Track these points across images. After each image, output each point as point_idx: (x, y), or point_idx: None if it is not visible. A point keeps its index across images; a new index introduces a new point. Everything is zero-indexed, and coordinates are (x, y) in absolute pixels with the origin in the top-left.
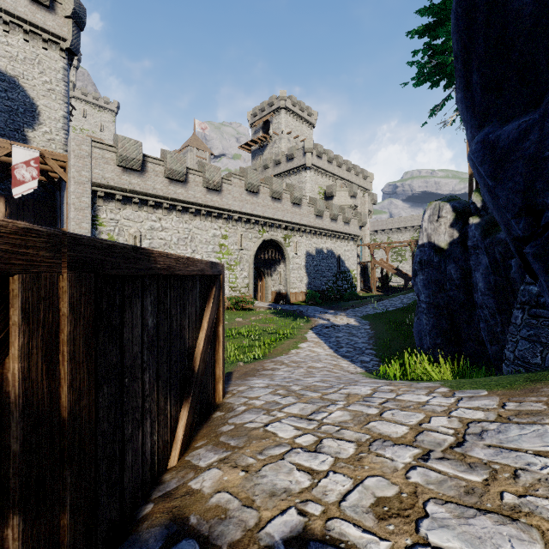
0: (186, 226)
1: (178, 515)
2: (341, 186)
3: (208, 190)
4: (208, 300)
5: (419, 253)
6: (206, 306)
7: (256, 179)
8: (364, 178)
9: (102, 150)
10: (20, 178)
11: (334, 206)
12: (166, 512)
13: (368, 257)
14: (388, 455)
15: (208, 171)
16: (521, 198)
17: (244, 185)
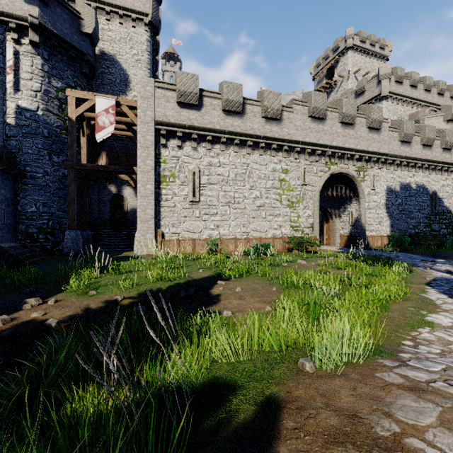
0: (244, 160)
1: None
2: (430, 113)
3: (267, 120)
4: None
5: None
6: None
7: (323, 102)
8: None
9: (164, 89)
10: (101, 125)
11: (428, 127)
12: None
13: None
14: None
15: (267, 99)
16: None
17: (307, 112)
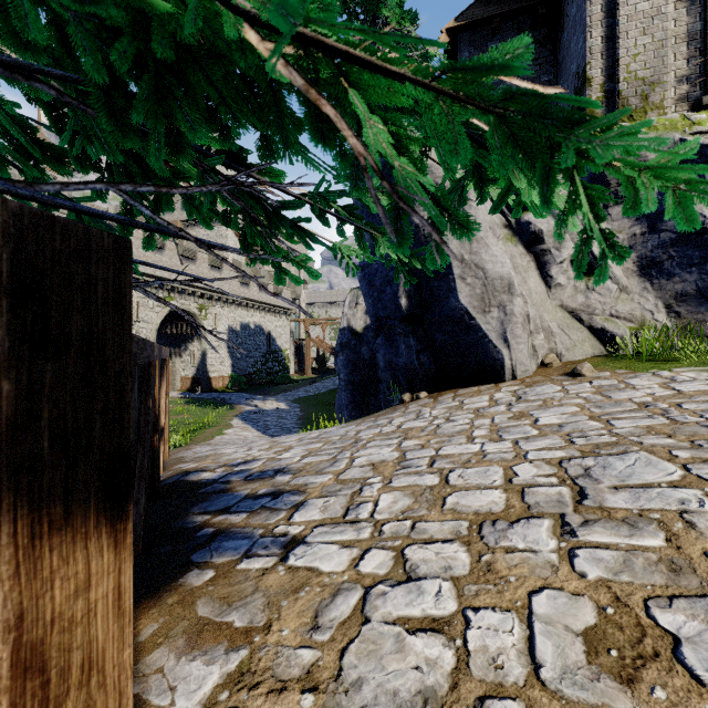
0: None
1: (184, 472)
2: None
3: None
4: (162, 377)
5: (340, 336)
6: (162, 382)
7: None
8: (299, 241)
9: None
10: None
11: (263, 273)
12: (176, 473)
13: (303, 334)
14: (285, 444)
15: None
16: (374, 311)
17: (142, 236)
